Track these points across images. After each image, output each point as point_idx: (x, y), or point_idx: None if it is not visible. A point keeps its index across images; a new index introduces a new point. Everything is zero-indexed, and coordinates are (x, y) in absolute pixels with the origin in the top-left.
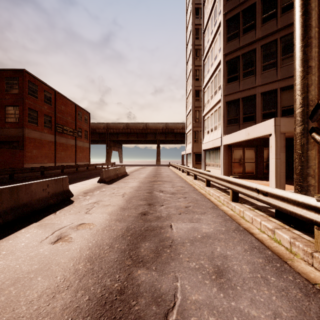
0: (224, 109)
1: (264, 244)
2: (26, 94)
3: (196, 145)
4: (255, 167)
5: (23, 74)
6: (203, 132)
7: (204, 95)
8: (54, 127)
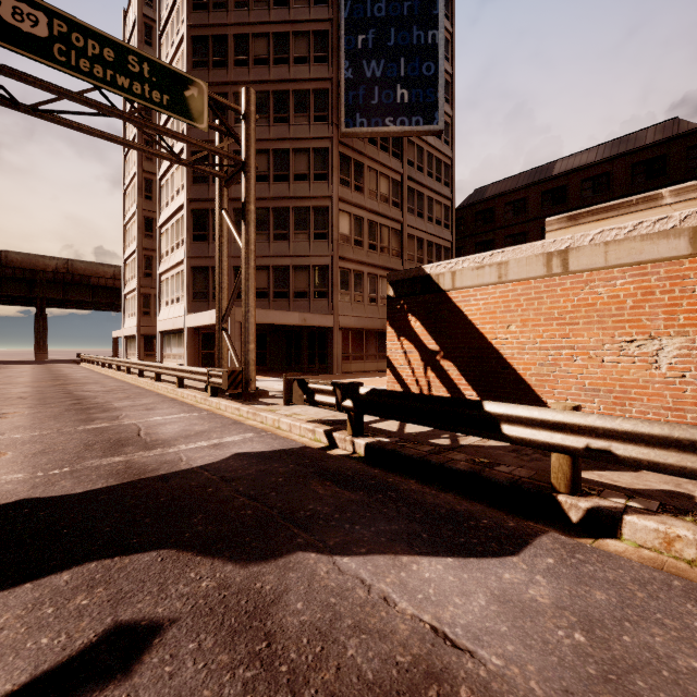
0: (189, 276)
1: (187, 403)
2: None
3: (147, 321)
4: None
5: None
6: (159, 301)
7: (160, 238)
8: None
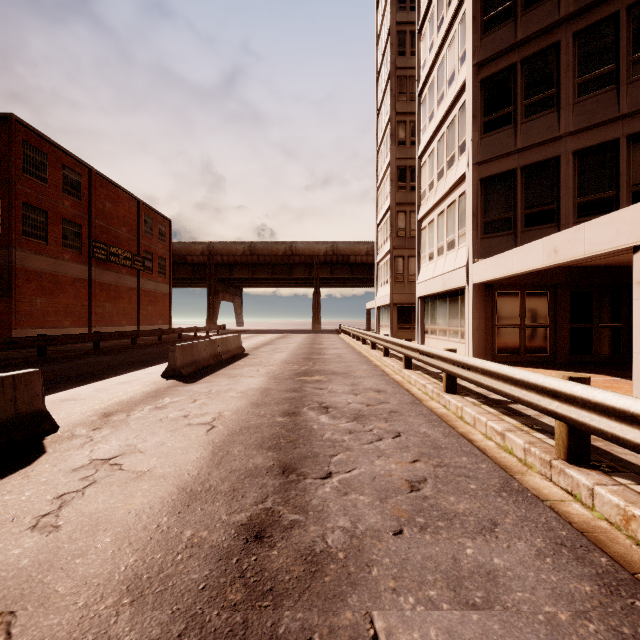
0: (476, 196)
1: None
2: (19, 171)
3: (400, 288)
4: (551, 338)
5: (10, 125)
6: (418, 256)
7: (420, 172)
8: (88, 249)
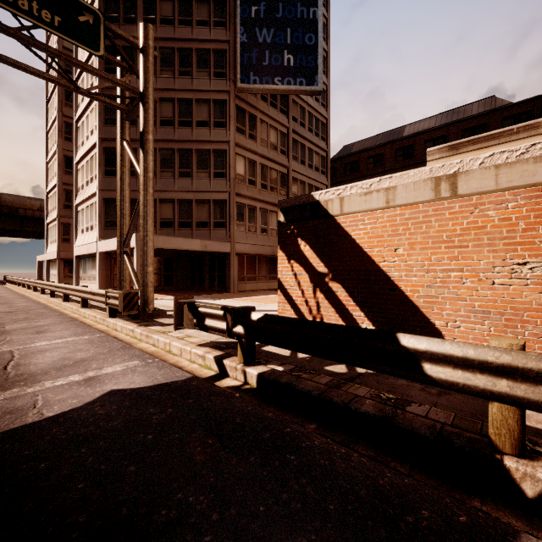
0: (101, 207)
1: (86, 324)
2: None
3: (67, 247)
4: None
5: None
6: (75, 229)
7: (77, 173)
8: None
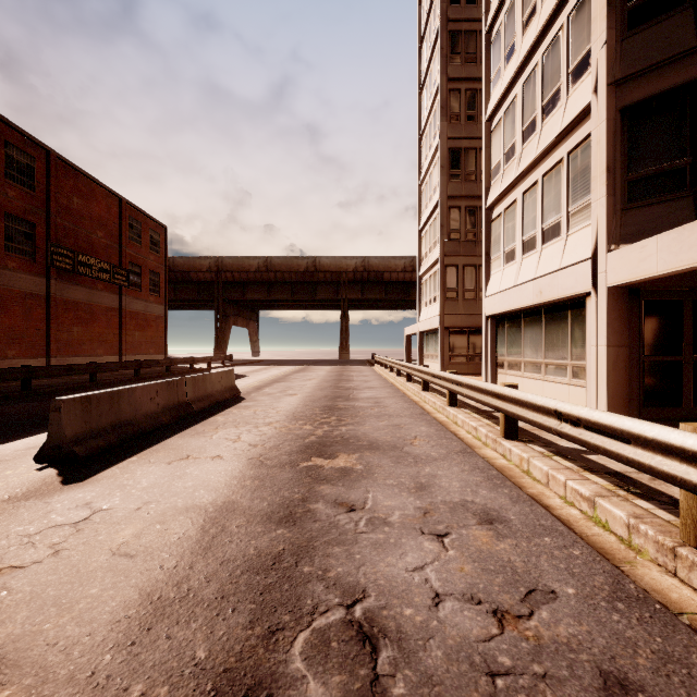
0: (614, 139)
1: None
2: None
3: (453, 307)
4: None
5: None
6: (486, 259)
7: (489, 140)
8: (46, 255)
